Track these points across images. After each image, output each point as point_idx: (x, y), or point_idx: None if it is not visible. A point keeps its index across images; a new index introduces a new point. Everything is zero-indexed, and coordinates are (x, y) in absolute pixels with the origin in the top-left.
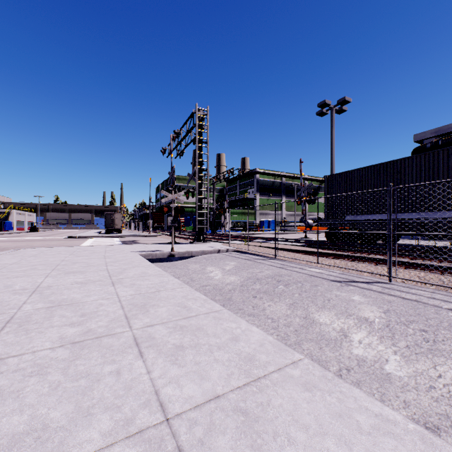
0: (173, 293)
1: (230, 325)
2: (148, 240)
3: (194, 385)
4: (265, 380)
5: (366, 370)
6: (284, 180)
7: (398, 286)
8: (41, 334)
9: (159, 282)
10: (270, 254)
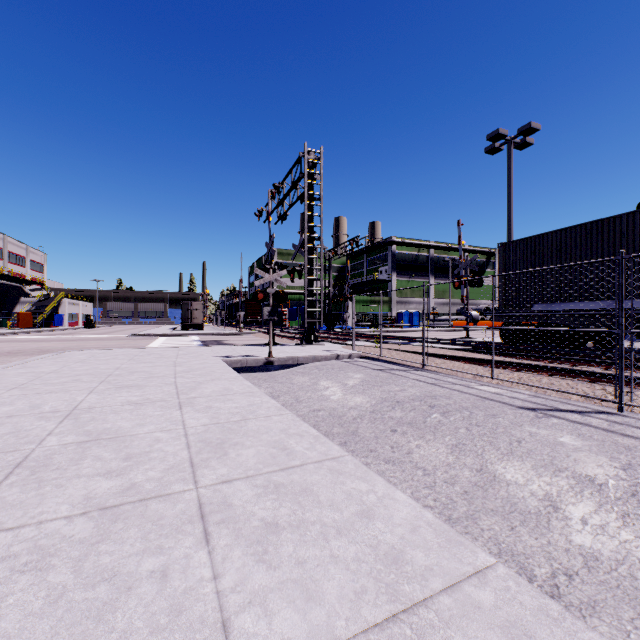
0: (267, 424)
1: (357, 485)
2: (238, 340)
3: (294, 614)
4: (426, 610)
5: (604, 578)
6: (432, 253)
7: (637, 420)
8: (59, 489)
9: (248, 405)
10: (416, 363)
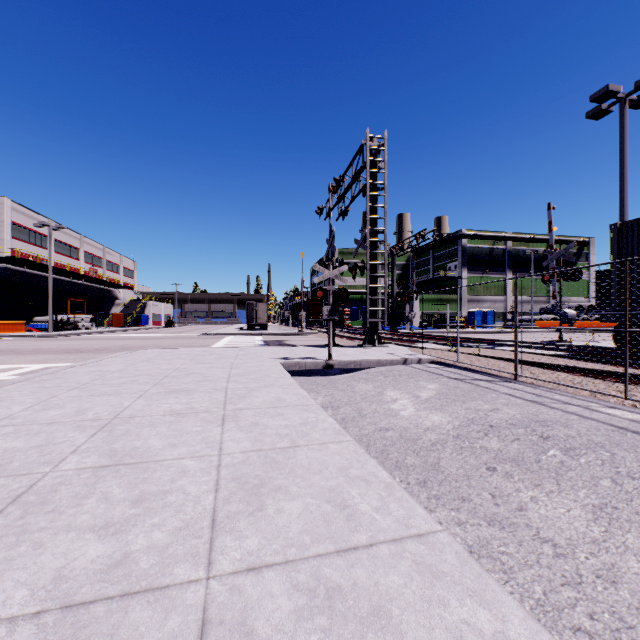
0: (321, 456)
1: (472, 615)
2: (299, 340)
3: None
4: None
5: None
6: (510, 245)
7: None
8: (34, 552)
9: (300, 424)
10: (505, 372)
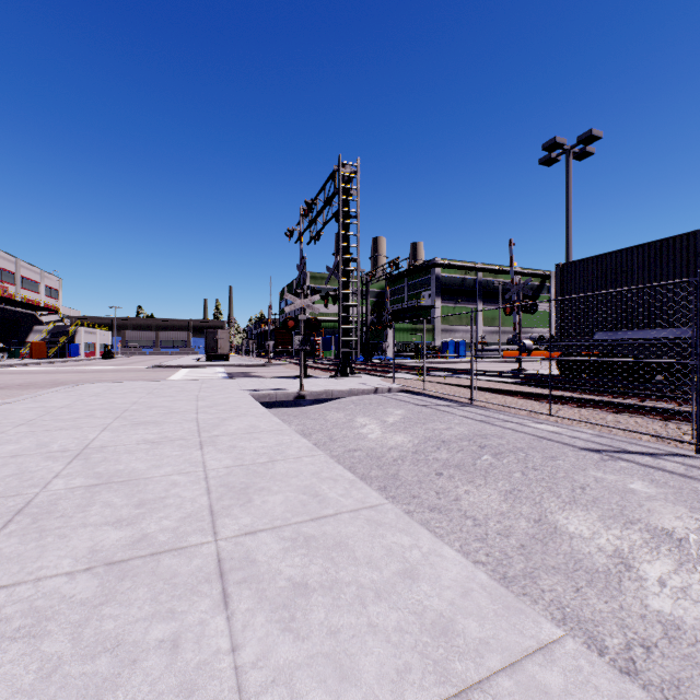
0: (297, 466)
1: (399, 539)
2: (267, 372)
3: (325, 697)
4: (482, 695)
5: (688, 652)
6: (481, 276)
7: None
8: (62, 540)
9: (276, 445)
10: (463, 397)
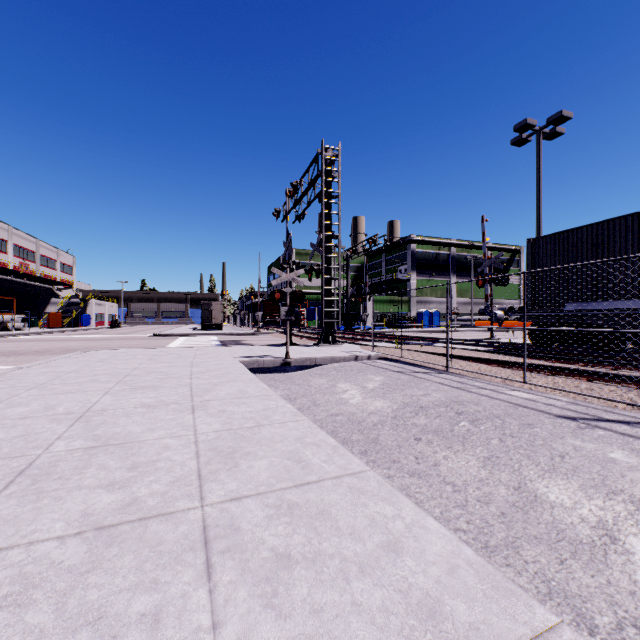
0: (282, 431)
1: (382, 508)
2: (256, 340)
3: None
4: None
5: None
6: (454, 251)
7: None
8: (57, 503)
9: (263, 410)
10: (439, 365)
